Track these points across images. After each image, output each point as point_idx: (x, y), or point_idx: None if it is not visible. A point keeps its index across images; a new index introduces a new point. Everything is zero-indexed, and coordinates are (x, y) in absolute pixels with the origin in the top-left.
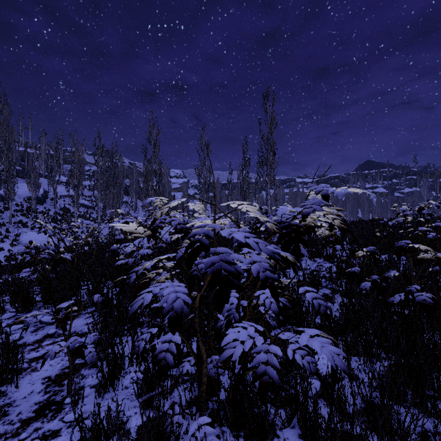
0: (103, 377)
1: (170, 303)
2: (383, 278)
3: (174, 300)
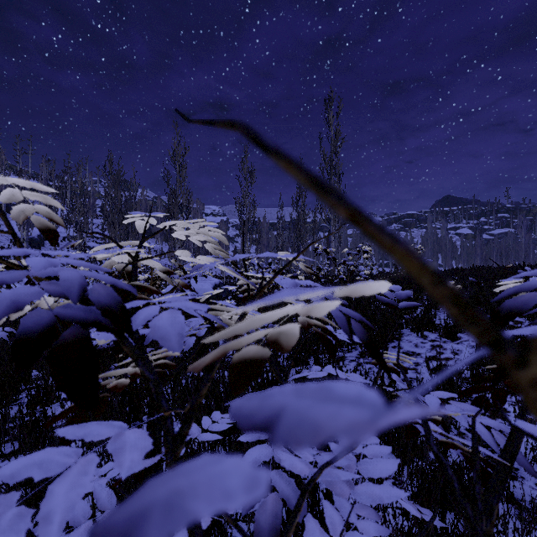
0: None
1: None
2: None
3: None
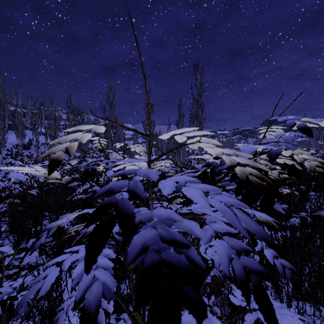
0: None
1: (80, 293)
2: (316, 217)
3: (88, 286)
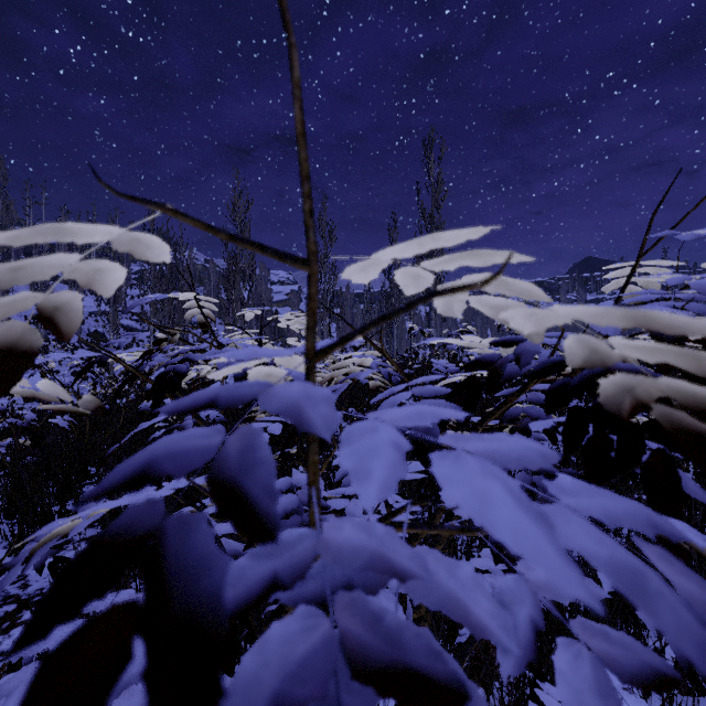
0: None
1: None
2: None
3: None
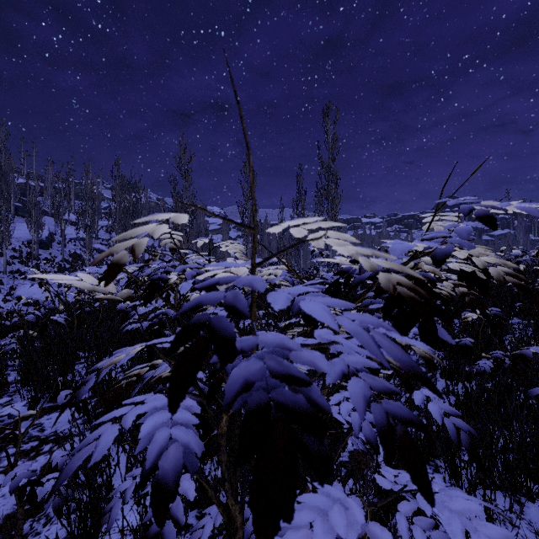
0: (69, 536)
1: (152, 458)
2: (518, 357)
3: (163, 449)
